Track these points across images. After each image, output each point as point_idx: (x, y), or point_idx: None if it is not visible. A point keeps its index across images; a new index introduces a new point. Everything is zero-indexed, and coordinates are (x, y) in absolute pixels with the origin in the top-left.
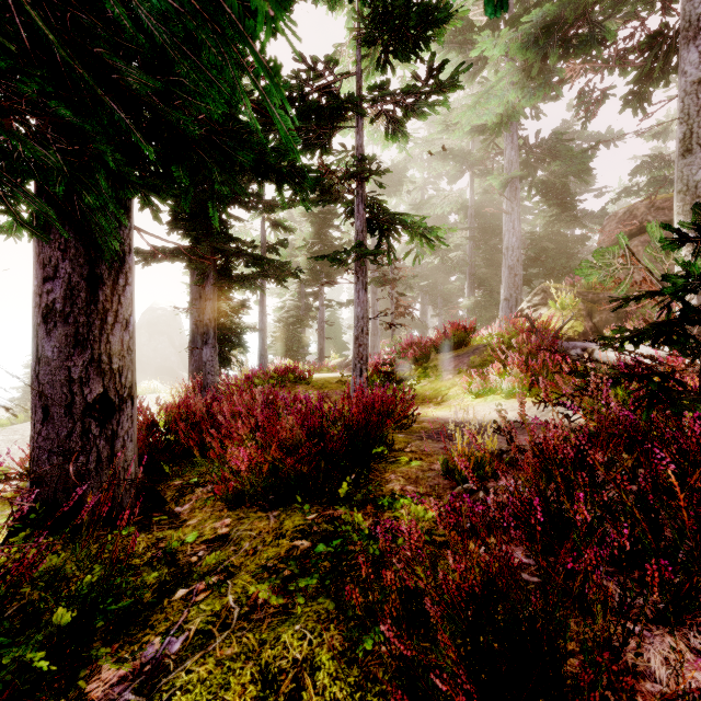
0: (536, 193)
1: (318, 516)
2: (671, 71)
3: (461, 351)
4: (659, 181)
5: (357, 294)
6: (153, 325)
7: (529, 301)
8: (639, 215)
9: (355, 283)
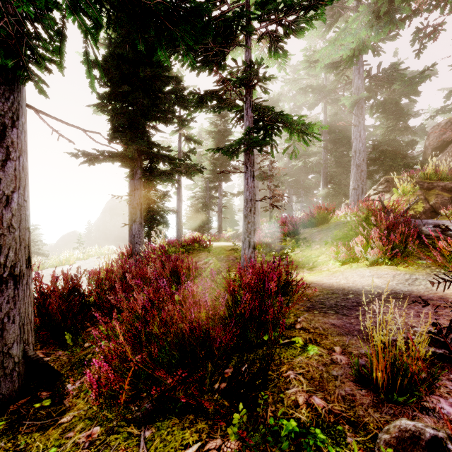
0: (376, 111)
1: (200, 451)
2: None
3: (324, 226)
4: None
5: (246, 180)
6: (113, 210)
7: (375, 189)
8: None
9: (244, 172)
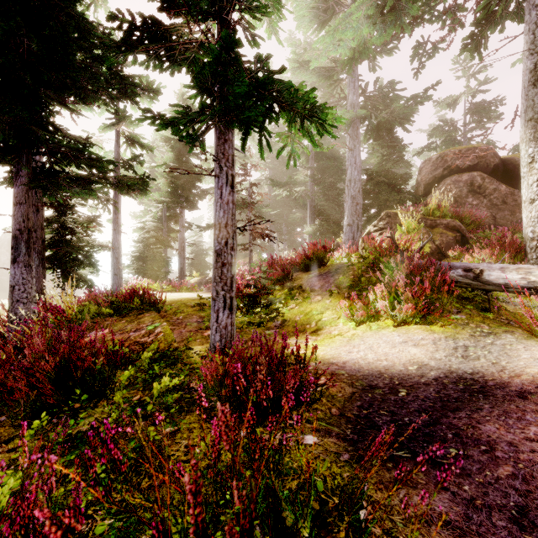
0: (370, 136)
1: None
2: (508, 17)
3: (322, 270)
4: (450, 141)
5: (219, 191)
6: None
7: (375, 225)
8: (449, 160)
9: (216, 175)
